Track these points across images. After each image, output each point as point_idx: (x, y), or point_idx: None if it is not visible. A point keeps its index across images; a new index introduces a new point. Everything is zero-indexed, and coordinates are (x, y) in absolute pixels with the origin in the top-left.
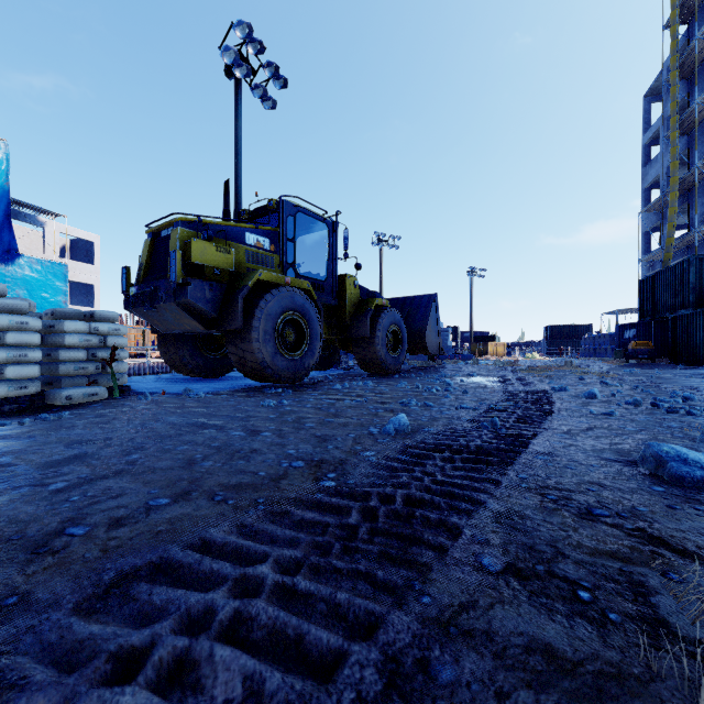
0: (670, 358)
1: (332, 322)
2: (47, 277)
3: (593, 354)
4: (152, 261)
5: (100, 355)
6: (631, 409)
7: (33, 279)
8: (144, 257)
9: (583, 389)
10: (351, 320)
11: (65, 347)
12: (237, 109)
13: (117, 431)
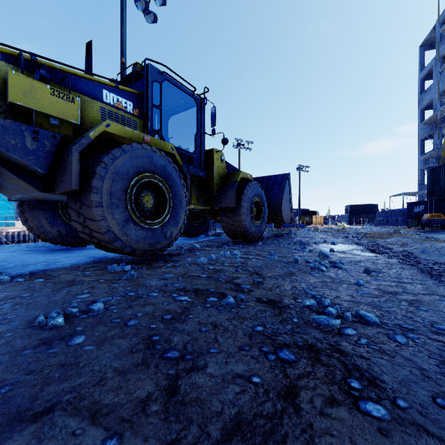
0: None
1: (201, 193)
2: None
3: (386, 224)
4: None
5: None
6: None
7: None
8: None
9: None
10: (218, 191)
11: None
12: (122, 16)
13: None
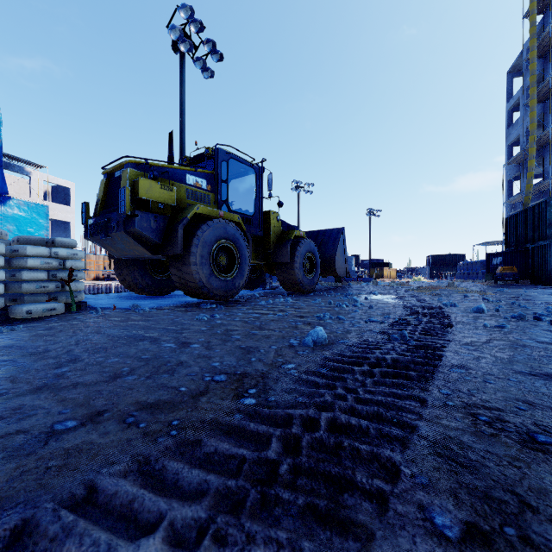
0: (530, 280)
1: (259, 250)
2: (32, 216)
3: (467, 277)
4: (107, 197)
5: (60, 276)
6: (519, 322)
7: (21, 217)
8: (100, 194)
9: (469, 305)
10: (274, 248)
11: (28, 268)
12: (181, 77)
13: (58, 343)
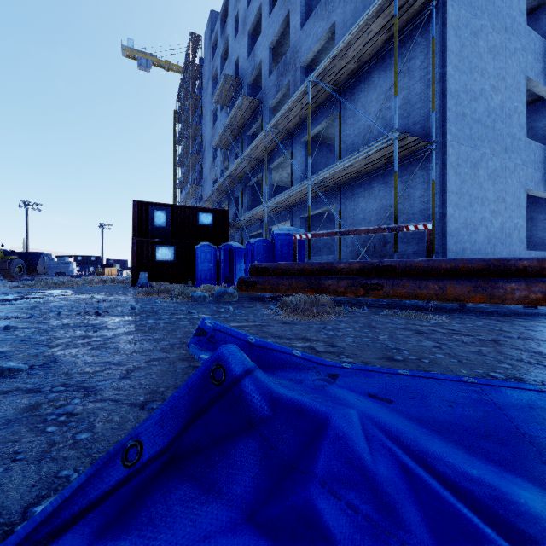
0: None
1: None
2: None
3: None
4: None
5: None
6: None
7: None
8: None
9: None
10: None
11: None
12: None
13: None
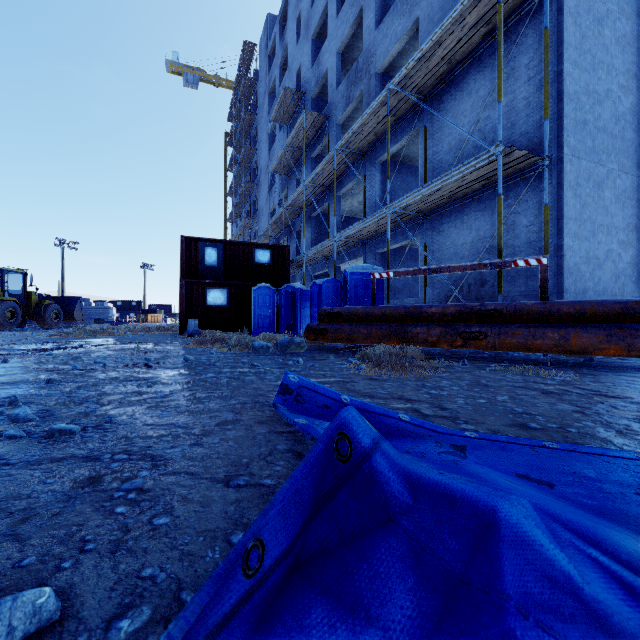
0: None
1: (25, 309)
2: None
3: None
4: None
5: None
6: None
7: None
8: None
9: None
10: (34, 308)
11: None
12: None
13: None
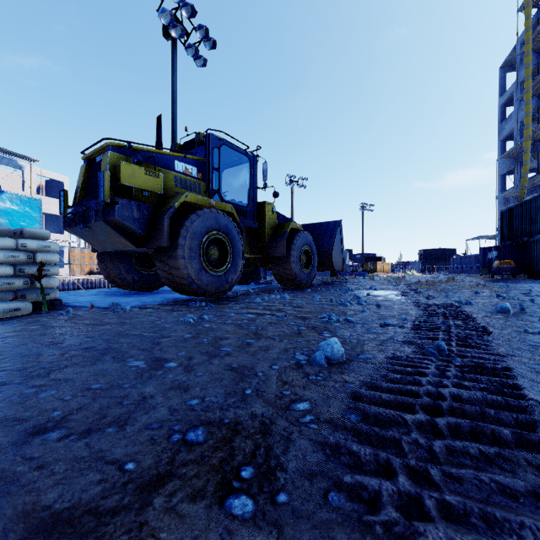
0: (528, 274)
1: (253, 243)
2: (25, 210)
3: (460, 271)
4: (87, 184)
5: (28, 271)
6: None
7: (13, 211)
8: (80, 181)
9: (484, 303)
10: (269, 241)
11: None
12: (173, 64)
13: None
